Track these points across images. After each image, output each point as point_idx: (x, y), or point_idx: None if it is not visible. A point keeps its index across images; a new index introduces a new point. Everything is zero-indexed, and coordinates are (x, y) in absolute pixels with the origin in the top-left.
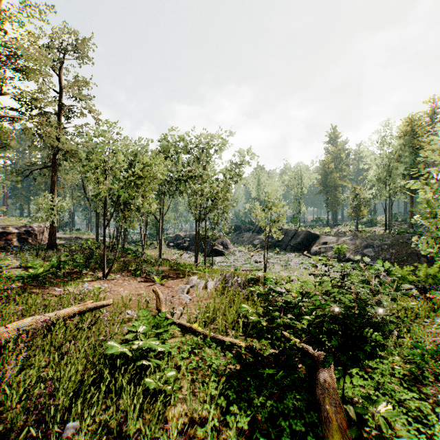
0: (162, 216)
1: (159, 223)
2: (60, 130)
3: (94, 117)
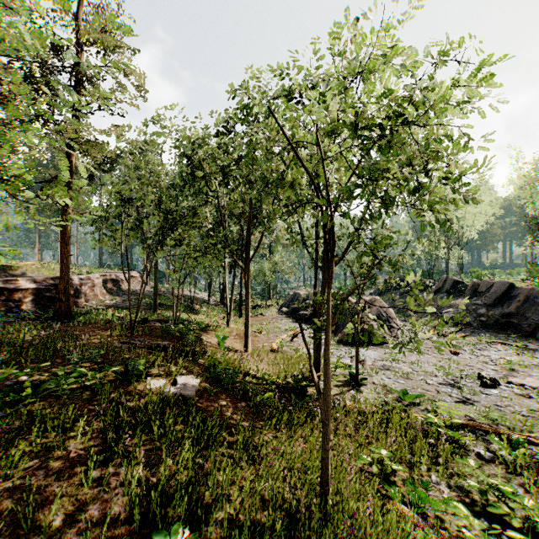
0: (249, 261)
1: (245, 274)
2: (78, 113)
3: (137, 86)
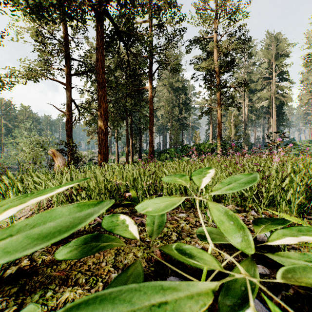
0: None
1: None
2: None
3: None
